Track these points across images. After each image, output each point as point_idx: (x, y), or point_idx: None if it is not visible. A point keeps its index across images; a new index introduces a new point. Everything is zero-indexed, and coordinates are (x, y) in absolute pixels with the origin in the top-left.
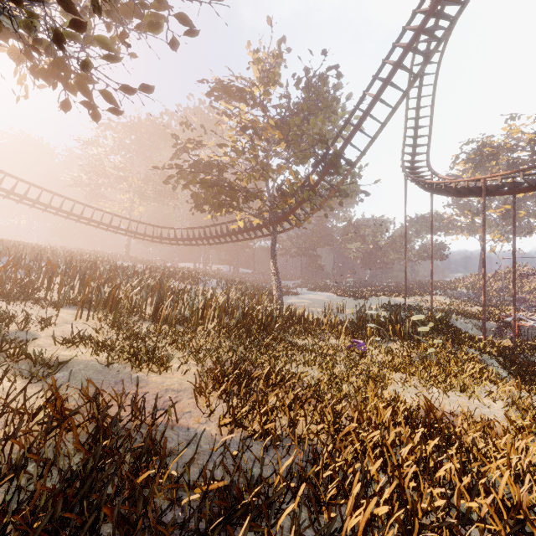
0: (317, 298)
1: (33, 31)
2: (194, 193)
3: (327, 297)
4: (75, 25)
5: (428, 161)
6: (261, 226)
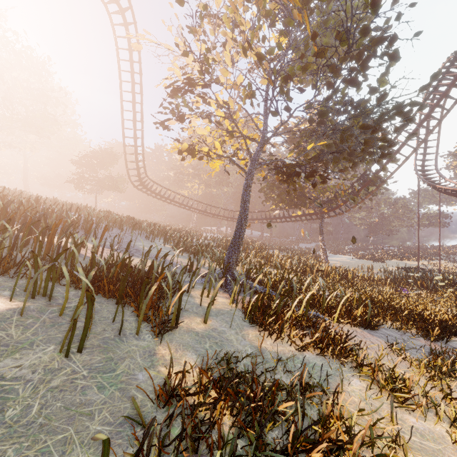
0: (344, 260)
1: (299, 178)
2: (283, 200)
3: (351, 260)
4: (322, 182)
5: (436, 166)
6: (313, 214)
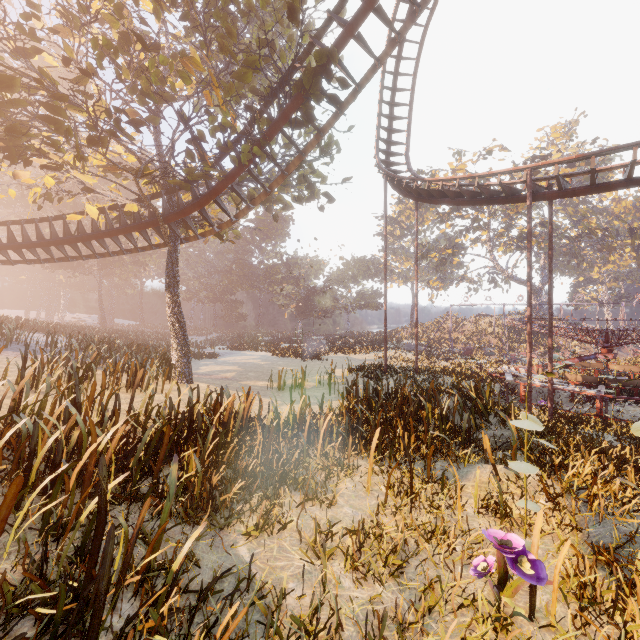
0: (249, 361)
1: None
2: None
3: (264, 359)
4: None
5: (409, 163)
6: (145, 223)
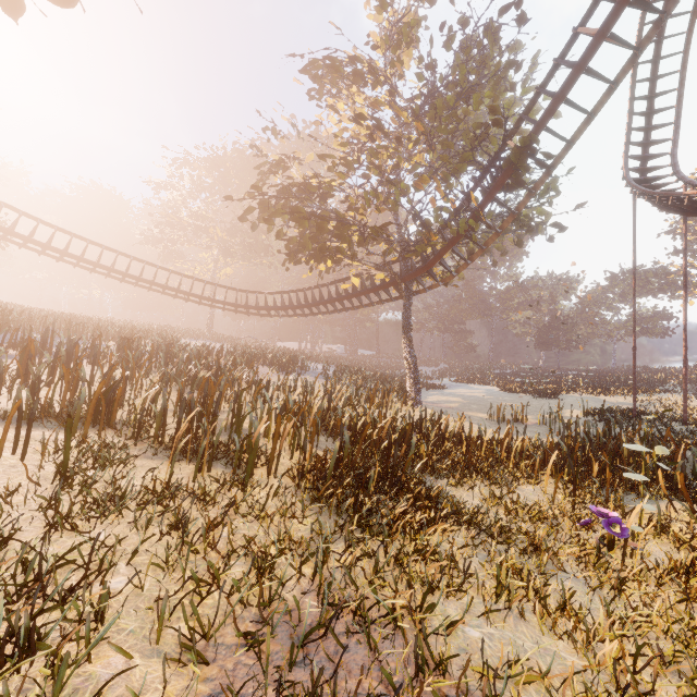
0: (474, 395)
1: None
2: (281, 231)
3: (489, 393)
4: None
5: (675, 165)
6: (388, 284)
